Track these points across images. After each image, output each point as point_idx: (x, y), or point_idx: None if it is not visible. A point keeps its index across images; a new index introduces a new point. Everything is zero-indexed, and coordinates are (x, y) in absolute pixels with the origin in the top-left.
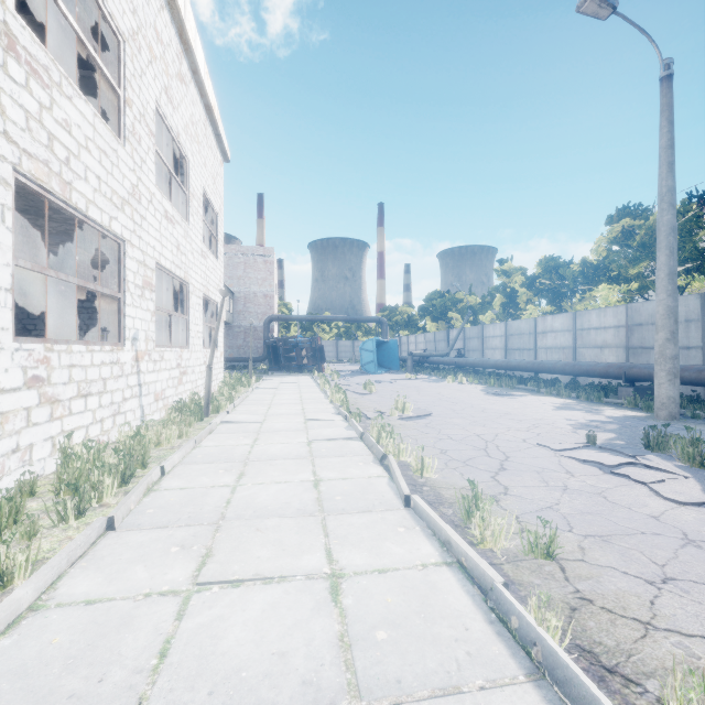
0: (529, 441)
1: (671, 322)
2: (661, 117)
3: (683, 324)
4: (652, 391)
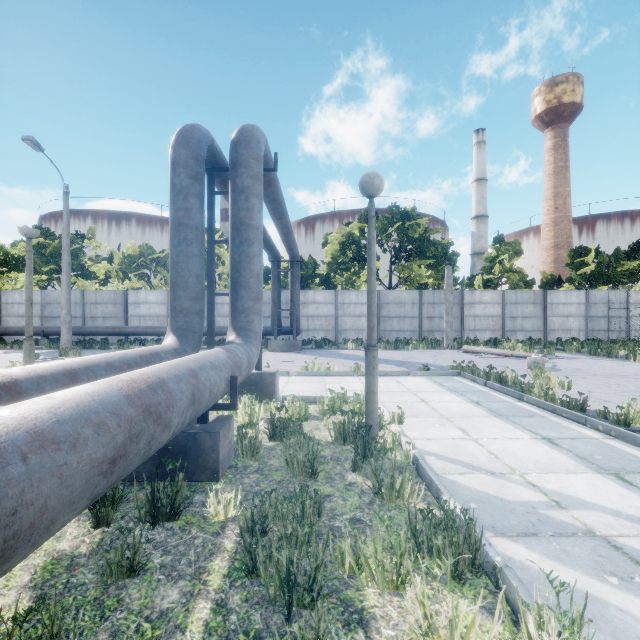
0: (5, 362)
1: (69, 306)
2: (64, 209)
3: (74, 305)
4: (59, 340)
